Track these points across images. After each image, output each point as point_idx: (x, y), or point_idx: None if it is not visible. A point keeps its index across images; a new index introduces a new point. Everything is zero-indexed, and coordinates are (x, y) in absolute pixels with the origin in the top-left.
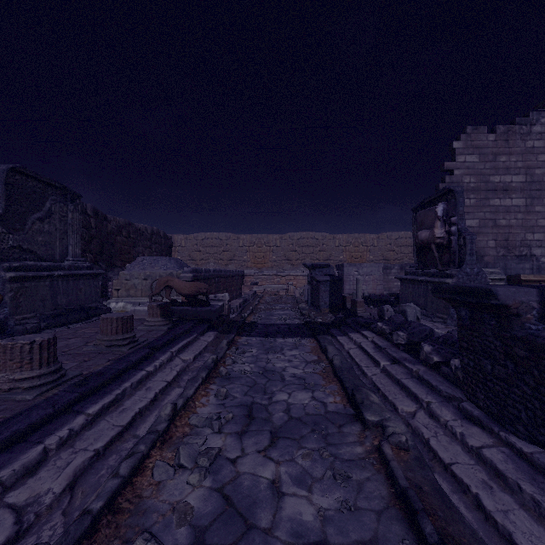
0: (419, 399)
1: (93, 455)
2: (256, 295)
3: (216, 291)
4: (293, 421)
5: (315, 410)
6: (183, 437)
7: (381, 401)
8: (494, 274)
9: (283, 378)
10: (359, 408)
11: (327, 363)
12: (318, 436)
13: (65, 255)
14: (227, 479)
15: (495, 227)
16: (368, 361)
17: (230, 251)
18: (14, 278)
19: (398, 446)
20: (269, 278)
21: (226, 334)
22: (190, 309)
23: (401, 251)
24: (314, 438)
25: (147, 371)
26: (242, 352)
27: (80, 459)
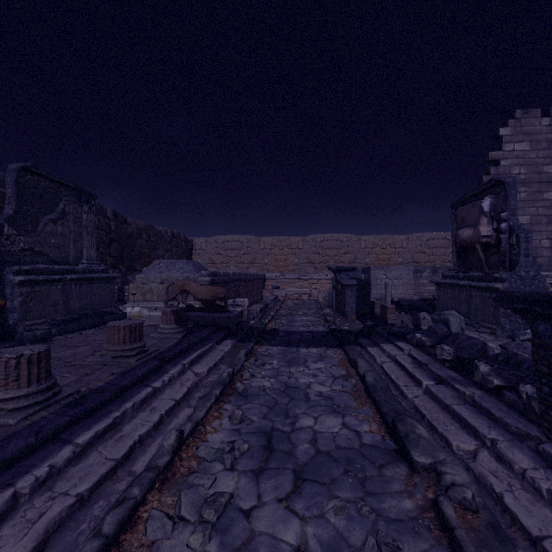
0: (479, 434)
1: (74, 502)
2: (278, 299)
3: (236, 296)
4: (321, 457)
5: (347, 441)
6: (188, 474)
7: (430, 435)
8: (549, 278)
9: (307, 397)
10: (404, 443)
11: (357, 379)
12: (353, 480)
13: (80, 257)
14: (239, 541)
15: (549, 224)
16: (406, 379)
17: (251, 254)
18: (23, 282)
19: (463, 505)
20: (291, 282)
21: (244, 342)
22: (207, 315)
23: (433, 253)
24: (348, 482)
25: (154, 388)
26: (261, 363)
27: (57, 508)
